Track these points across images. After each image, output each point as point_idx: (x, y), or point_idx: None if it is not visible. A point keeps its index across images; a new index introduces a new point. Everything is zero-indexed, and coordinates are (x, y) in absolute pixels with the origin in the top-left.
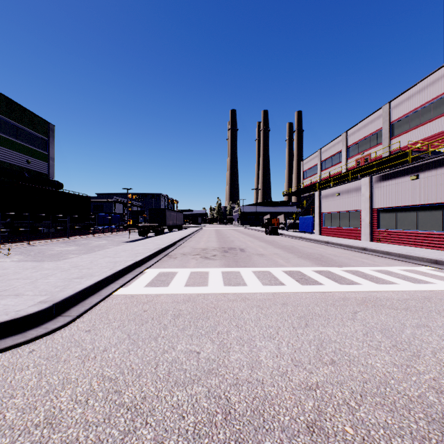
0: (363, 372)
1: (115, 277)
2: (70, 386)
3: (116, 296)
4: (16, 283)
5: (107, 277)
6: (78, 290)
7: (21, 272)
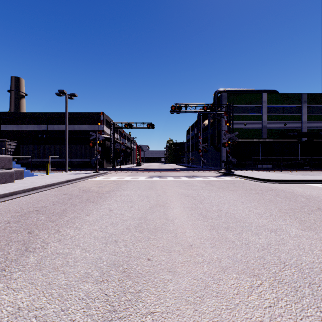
0: (320, 196)
1: (312, 181)
2: (272, 186)
3: (303, 184)
4: (281, 177)
5: (306, 179)
6: (290, 179)
7: (286, 176)
